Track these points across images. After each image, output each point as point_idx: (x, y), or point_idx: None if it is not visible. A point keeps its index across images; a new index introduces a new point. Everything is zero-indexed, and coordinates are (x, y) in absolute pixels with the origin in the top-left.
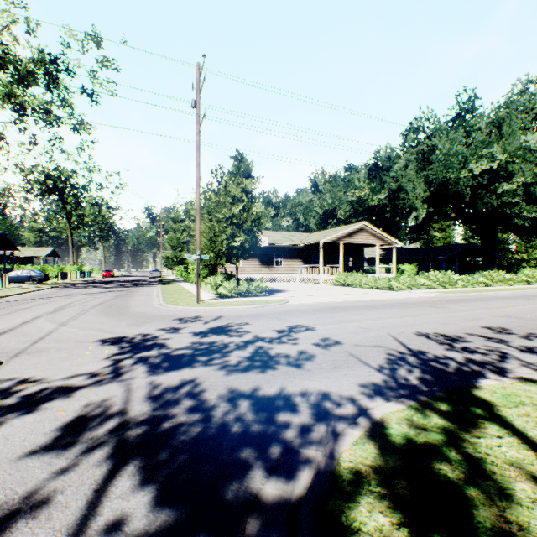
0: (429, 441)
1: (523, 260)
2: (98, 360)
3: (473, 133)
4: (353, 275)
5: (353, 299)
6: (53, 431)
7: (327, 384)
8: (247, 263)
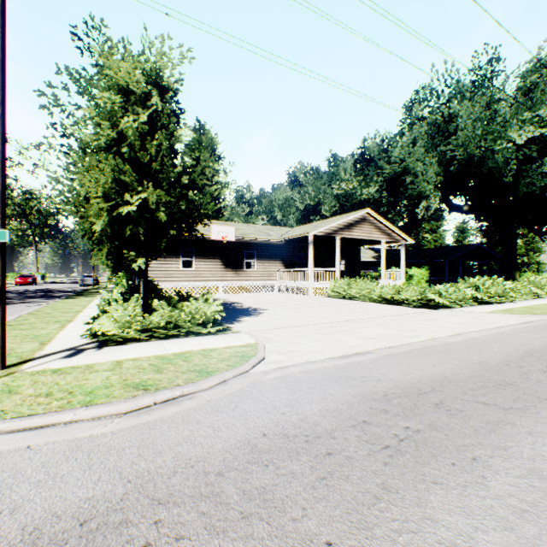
0: None
1: (523, 264)
2: None
3: (493, 105)
4: (360, 283)
5: (406, 341)
6: None
7: None
8: (205, 266)
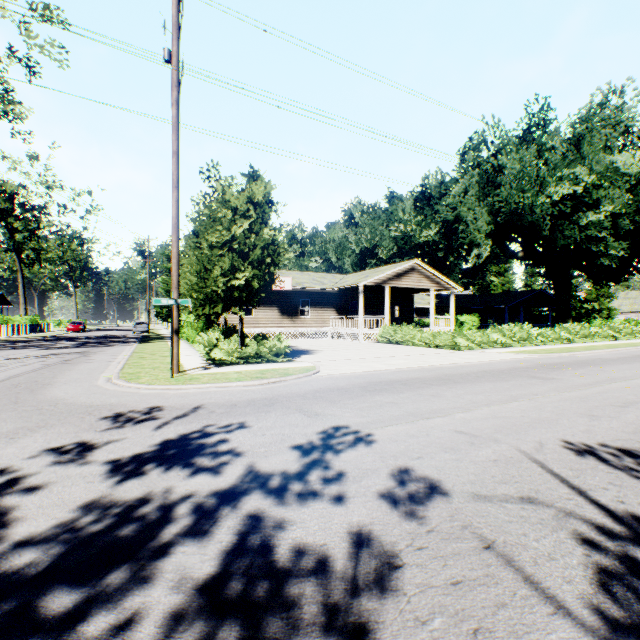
0: None
1: (594, 310)
2: None
3: (546, 153)
4: (404, 329)
5: (414, 366)
6: None
7: None
8: (263, 313)
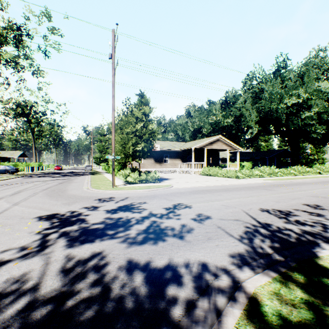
0: (302, 322)
1: (314, 159)
2: (31, 234)
3: (286, 81)
4: (213, 169)
5: (214, 185)
6: None
7: (204, 255)
8: (146, 161)
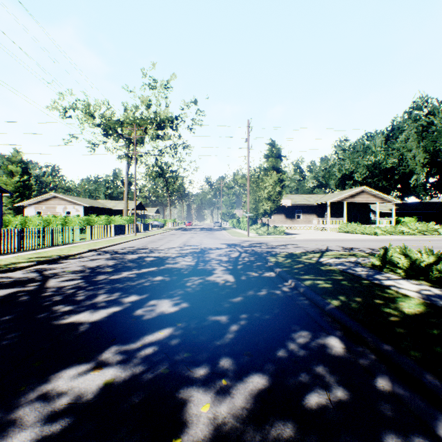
0: (300, 254)
1: None
2: (224, 246)
3: None
4: (350, 225)
5: (335, 238)
6: (227, 251)
7: (287, 251)
8: (276, 217)
